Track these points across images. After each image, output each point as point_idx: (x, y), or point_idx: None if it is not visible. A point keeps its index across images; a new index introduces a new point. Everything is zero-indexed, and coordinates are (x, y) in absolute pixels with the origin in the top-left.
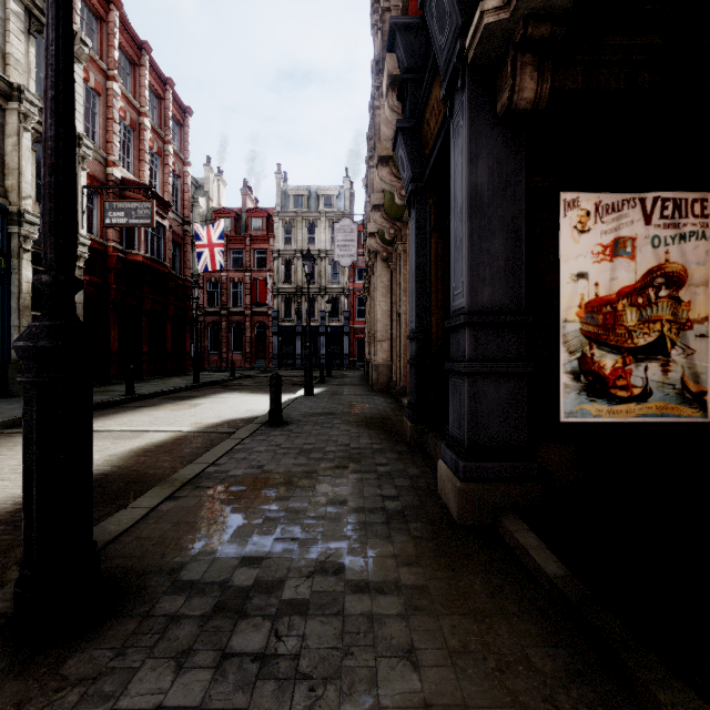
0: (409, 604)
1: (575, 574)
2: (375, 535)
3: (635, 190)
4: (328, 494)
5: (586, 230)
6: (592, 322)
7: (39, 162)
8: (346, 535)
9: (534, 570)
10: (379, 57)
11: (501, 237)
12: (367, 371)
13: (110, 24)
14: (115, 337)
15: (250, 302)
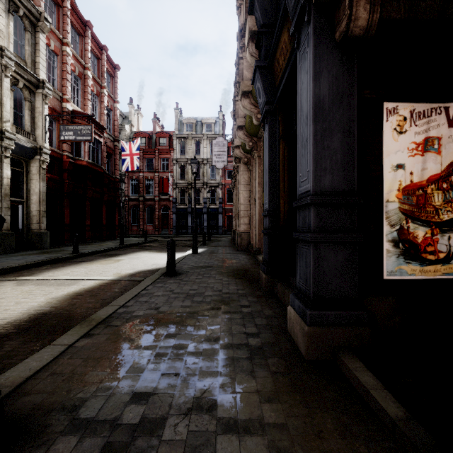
0: (273, 445)
1: (411, 413)
2: (241, 370)
3: (440, 100)
4: (206, 331)
5: (403, 131)
6: (408, 202)
7: (16, 98)
8: (218, 370)
9: (375, 408)
10: (242, 26)
11: (339, 136)
12: (234, 237)
13: (64, 9)
14: (68, 215)
15: (158, 192)
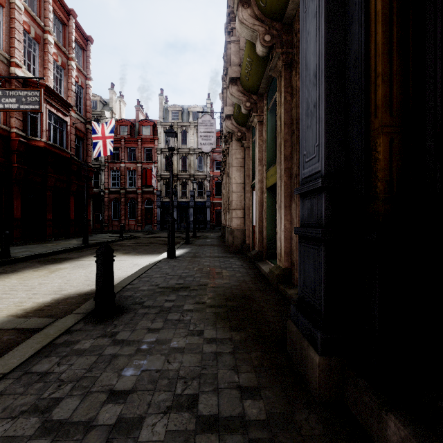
0: None
1: None
2: None
3: None
4: None
5: None
6: None
7: None
8: None
9: None
10: None
11: None
12: (223, 233)
13: None
14: (19, 207)
15: (141, 184)
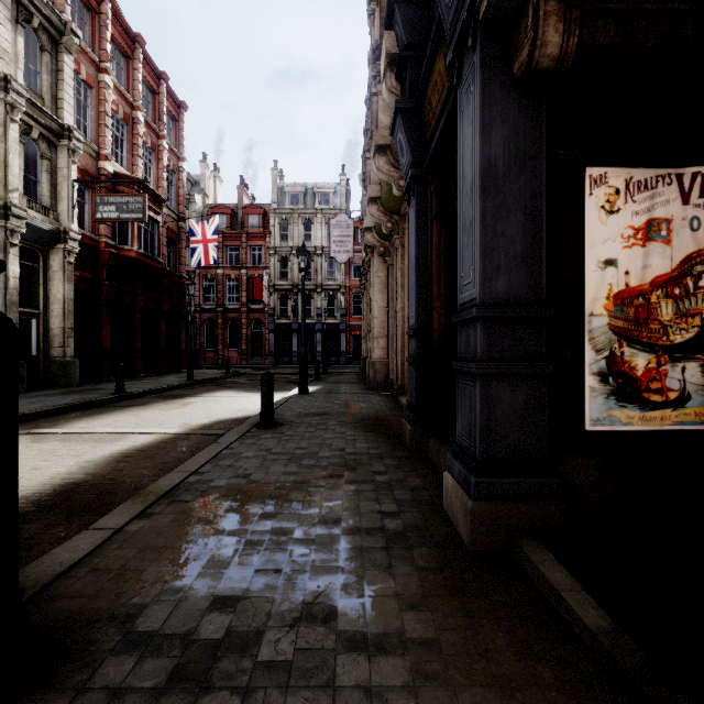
0: (417, 668)
1: (620, 624)
2: (373, 565)
3: (670, 164)
4: (320, 510)
5: (615, 210)
6: (622, 316)
7: (27, 155)
8: (339, 565)
9: (567, 617)
10: (376, 45)
11: (519, 218)
12: (364, 368)
13: (102, 16)
14: (108, 334)
15: (246, 299)
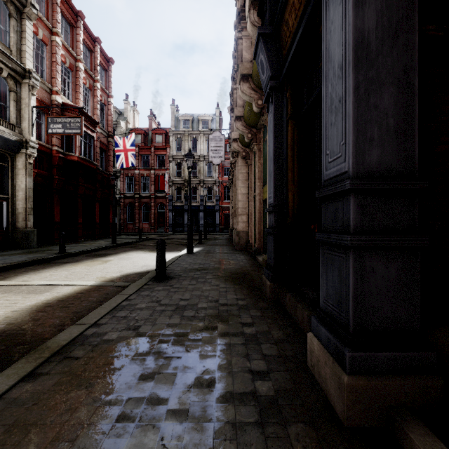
0: None
1: None
2: None
3: None
4: (196, 368)
5: None
6: None
7: None
8: None
9: None
10: (241, 9)
11: (391, 91)
12: (231, 235)
13: None
14: (58, 212)
15: (154, 189)
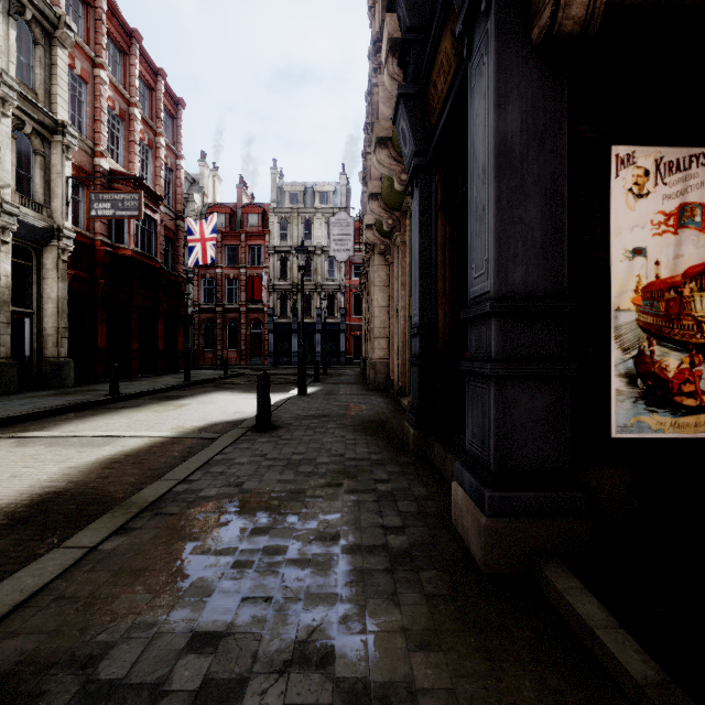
0: None
1: (669, 672)
2: (376, 591)
3: None
4: (317, 524)
5: (644, 193)
6: (652, 311)
7: (20, 150)
8: (338, 591)
9: (604, 661)
10: (377, 36)
11: (538, 202)
12: (364, 369)
13: (97, 10)
14: (103, 334)
15: (245, 299)
